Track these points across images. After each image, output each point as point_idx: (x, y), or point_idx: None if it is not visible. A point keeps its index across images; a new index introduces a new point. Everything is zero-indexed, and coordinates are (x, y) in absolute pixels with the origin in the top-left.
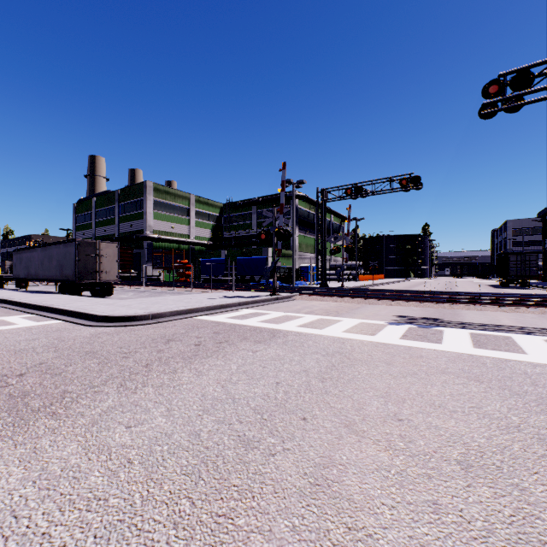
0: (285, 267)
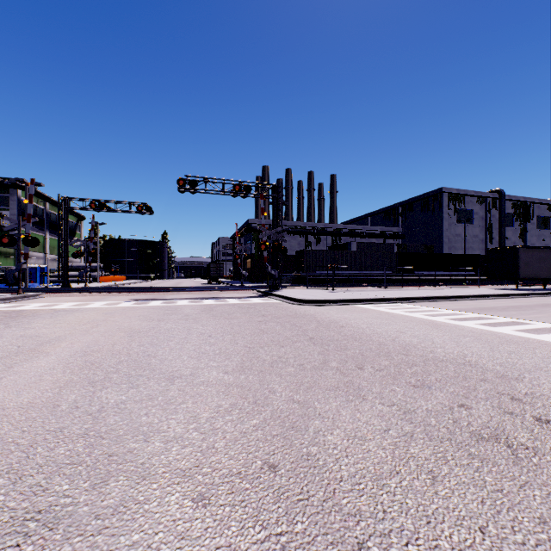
0: (3, 268)
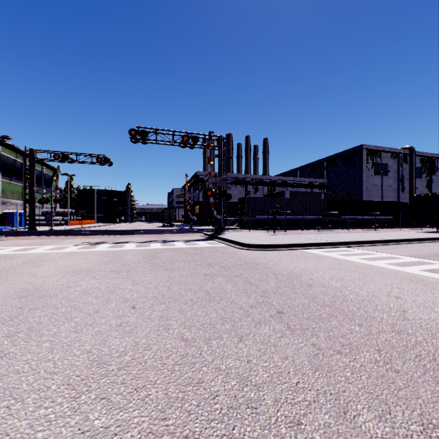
0: None
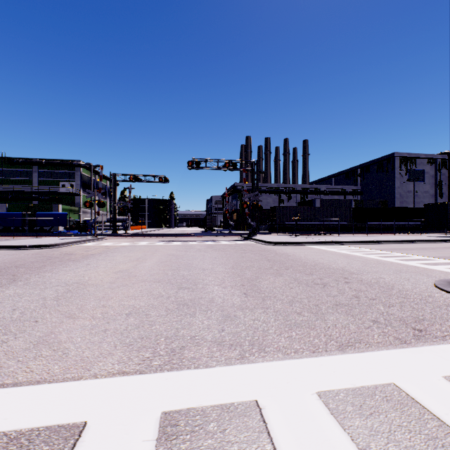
0: (72, 220)
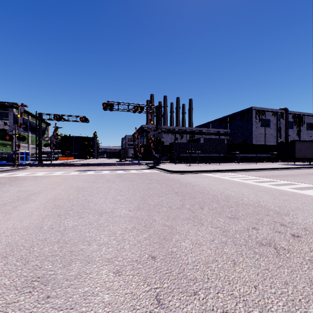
0: (5, 152)
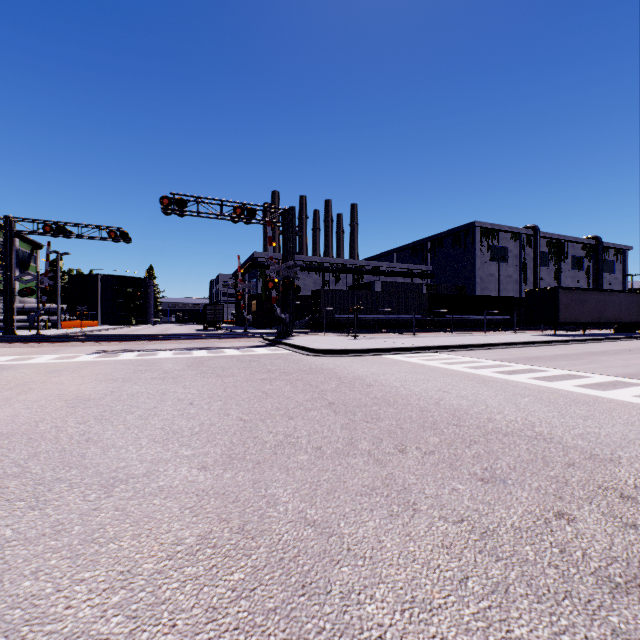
0: None
